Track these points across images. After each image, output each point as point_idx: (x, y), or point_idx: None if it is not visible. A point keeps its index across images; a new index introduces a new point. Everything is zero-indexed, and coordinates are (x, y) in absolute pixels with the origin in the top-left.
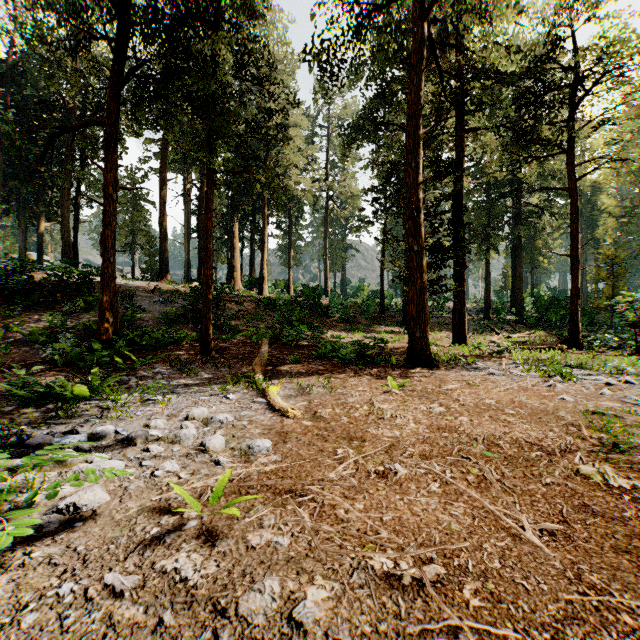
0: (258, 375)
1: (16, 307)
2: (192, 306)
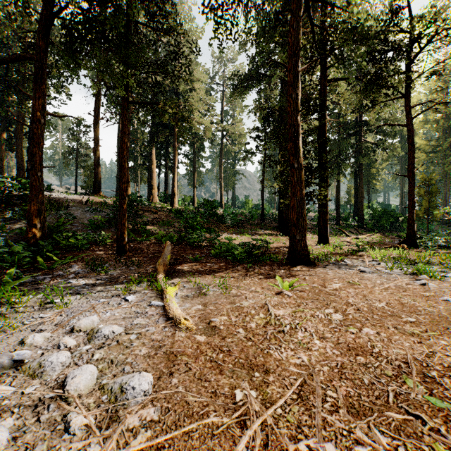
0: (160, 274)
1: None
2: (114, 214)
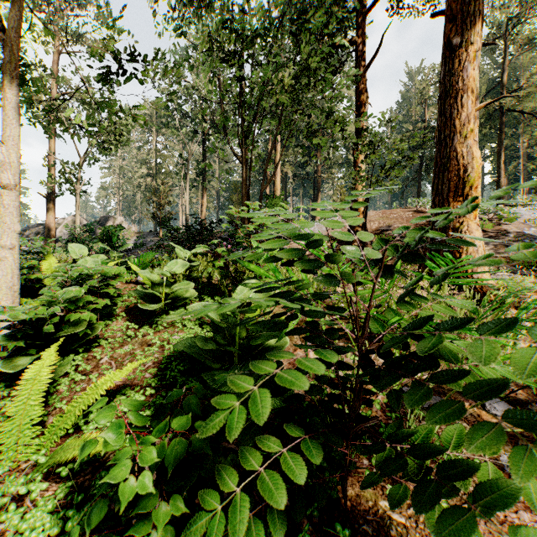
0: None
1: None
2: None
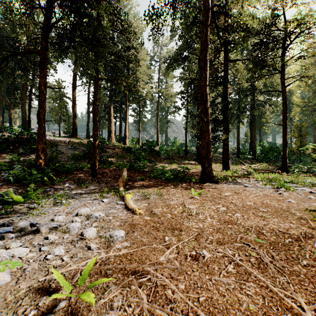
0: (121, 188)
1: None
2: (88, 150)
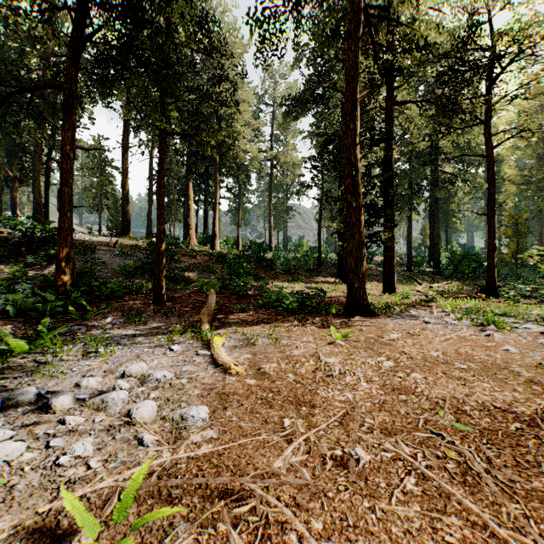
0: (205, 325)
1: None
2: (148, 259)
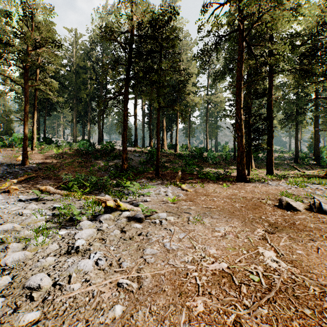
0: (177, 182)
1: (92, 159)
2: (150, 158)
